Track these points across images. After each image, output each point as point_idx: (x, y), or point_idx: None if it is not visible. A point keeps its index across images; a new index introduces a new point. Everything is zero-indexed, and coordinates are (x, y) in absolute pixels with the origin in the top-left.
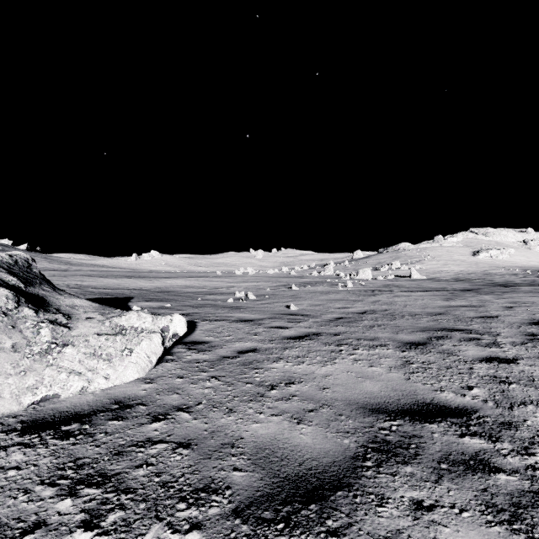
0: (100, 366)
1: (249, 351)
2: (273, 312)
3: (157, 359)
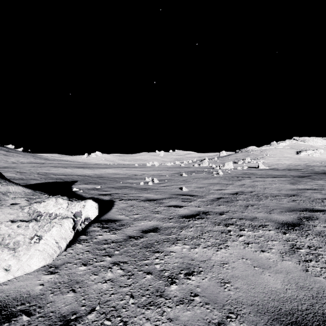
0: (3, 257)
1: (152, 230)
2: (170, 193)
3: (68, 242)
